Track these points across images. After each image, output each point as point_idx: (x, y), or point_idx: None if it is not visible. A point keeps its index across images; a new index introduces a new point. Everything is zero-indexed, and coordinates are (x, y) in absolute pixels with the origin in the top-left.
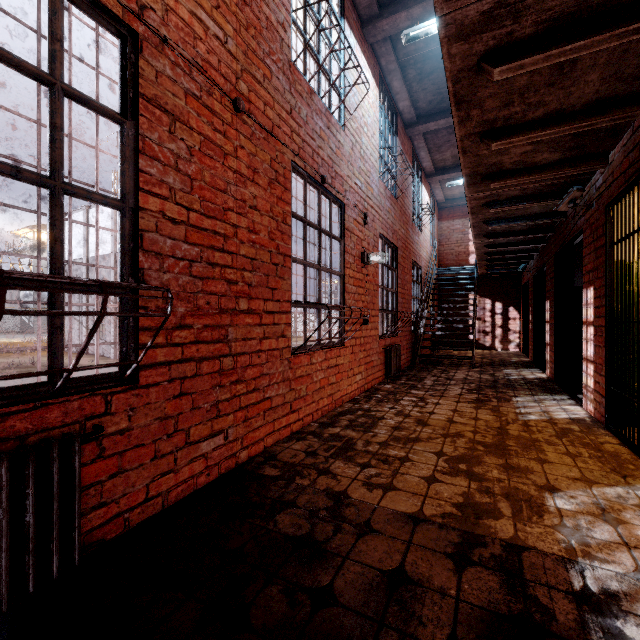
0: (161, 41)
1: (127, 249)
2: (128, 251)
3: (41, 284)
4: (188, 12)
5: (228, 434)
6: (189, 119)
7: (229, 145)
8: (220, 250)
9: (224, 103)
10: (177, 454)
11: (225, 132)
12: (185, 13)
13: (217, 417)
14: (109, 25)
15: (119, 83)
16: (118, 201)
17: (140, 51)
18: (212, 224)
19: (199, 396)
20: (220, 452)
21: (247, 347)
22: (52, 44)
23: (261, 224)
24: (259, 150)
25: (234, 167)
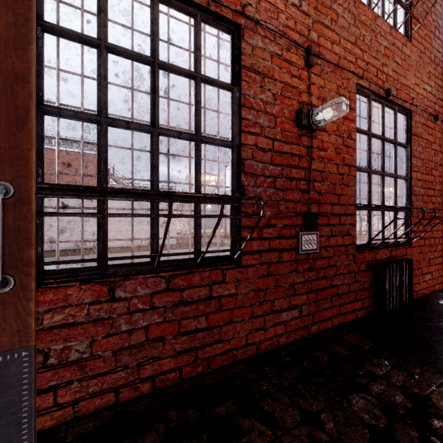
0: (416, 108)
1: (408, 194)
2: (408, 195)
3: (394, 209)
4: (422, 89)
5: (432, 275)
6: (422, 135)
7: (432, 138)
8: (430, 189)
9: (431, 120)
10: (419, 277)
11: (431, 133)
12: (421, 90)
13: (429, 266)
14: (404, 113)
15: (405, 132)
16: (406, 177)
17: (411, 117)
18: (427, 177)
19: (424, 254)
20: (430, 282)
21: (437, 234)
22: (395, 130)
23: (442, 172)
24: (441, 134)
25: (434, 148)
